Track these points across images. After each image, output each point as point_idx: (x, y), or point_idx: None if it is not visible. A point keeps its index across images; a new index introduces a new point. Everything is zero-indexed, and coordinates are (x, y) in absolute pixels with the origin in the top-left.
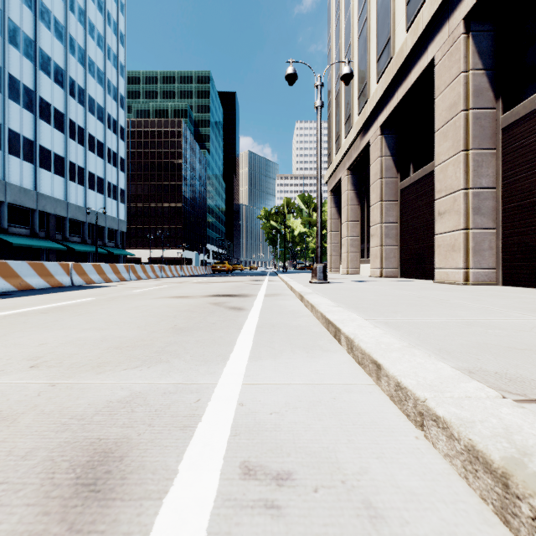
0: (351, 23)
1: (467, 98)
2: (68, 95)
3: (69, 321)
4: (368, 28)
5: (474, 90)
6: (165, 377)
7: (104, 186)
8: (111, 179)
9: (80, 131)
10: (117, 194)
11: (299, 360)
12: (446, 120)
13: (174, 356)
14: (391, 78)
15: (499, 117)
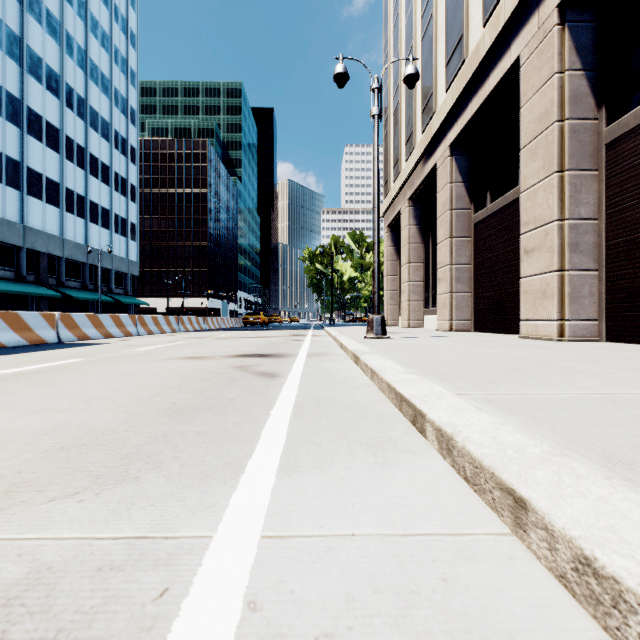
0: (413, 21)
1: (562, 106)
2: (64, 106)
3: (19, 396)
4: (434, 26)
5: (571, 95)
6: (118, 519)
7: (110, 219)
8: (119, 211)
9: (80, 150)
10: (127, 229)
11: (363, 473)
12: (535, 134)
13: (152, 465)
14: (464, 85)
15: (602, 130)
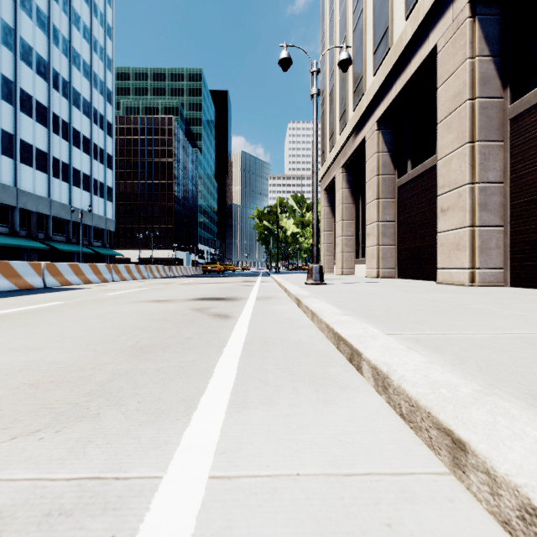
0: (346, 16)
1: (473, 86)
2: (51, 88)
3: (1, 336)
4: (364, 20)
5: (480, 77)
6: (73, 458)
7: (90, 183)
8: (98, 176)
9: (65, 125)
10: (104, 192)
11: (306, 409)
12: (450, 110)
13: (112, 402)
14: (389, 69)
15: (507, 107)
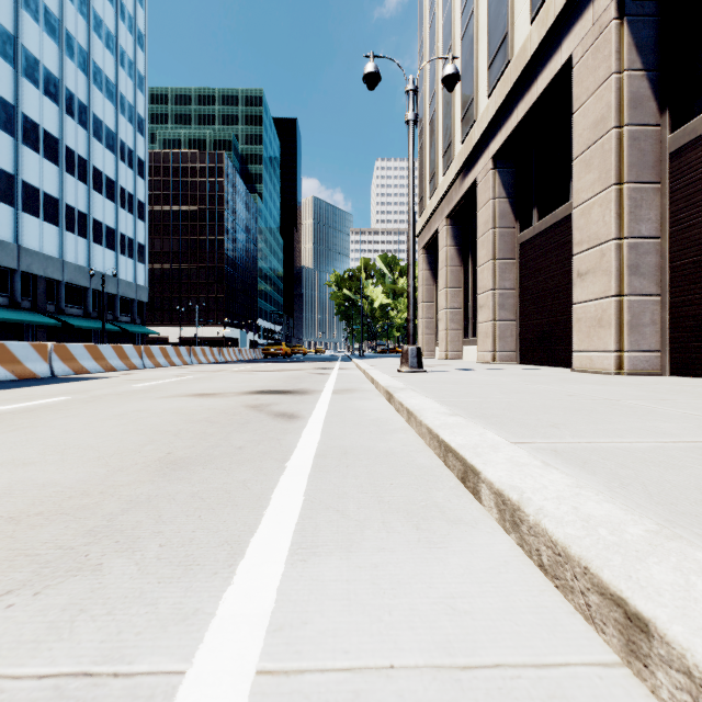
0: (451, 20)
1: (621, 110)
2: (64, 114)
3: None
4: (475, 24)
5: (630, 98)
6: (53, 640)
7: (115, 239)
8: (126, 230)
9: (82, 163)
10: (134, 251)
11: (402, 556)
12: (590, 142)
13: (123, 546)
14: (509, 89)
15: (665, 138)
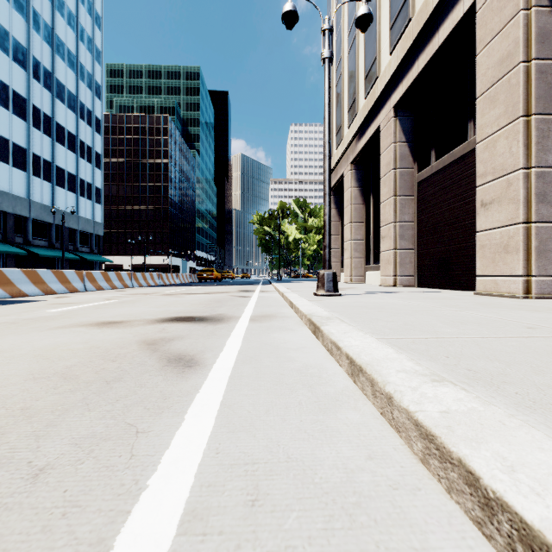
0: None
1: (528, 45)
2: (30, 78)
3: None
4: None
5: (538, 33)
6: None
7: (76, 183)
8: (85, 176)
9: (47, 119)
10: (92, 193)
11: None
12: (495, 79)
13: None
14: (411, 42)
15: None
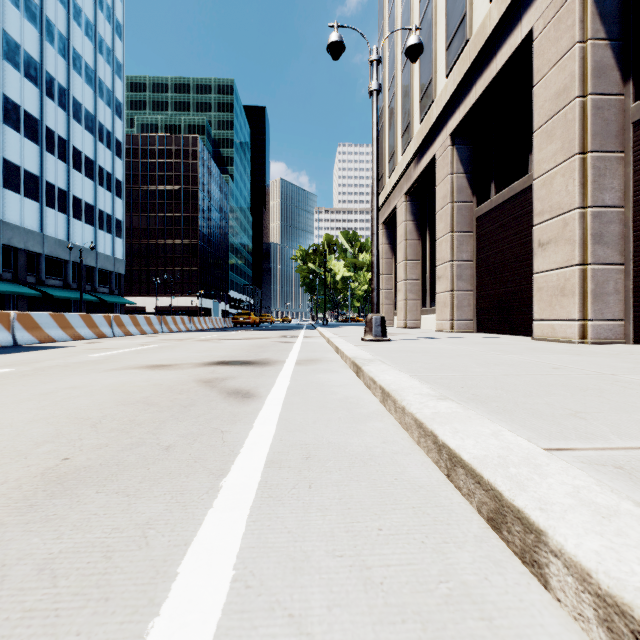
0: (410, 6)
1: (584, 79)
2: (44, 96)
3: None
4: (433, 8)
5: (594, 67)
6: None
7: (94, 215)
8: (104, 207)
9: (62, 143)
10: (112, 226)
11: None
12: (552, 113)
13: None
14: (467, 66)
15: (629, 107)
